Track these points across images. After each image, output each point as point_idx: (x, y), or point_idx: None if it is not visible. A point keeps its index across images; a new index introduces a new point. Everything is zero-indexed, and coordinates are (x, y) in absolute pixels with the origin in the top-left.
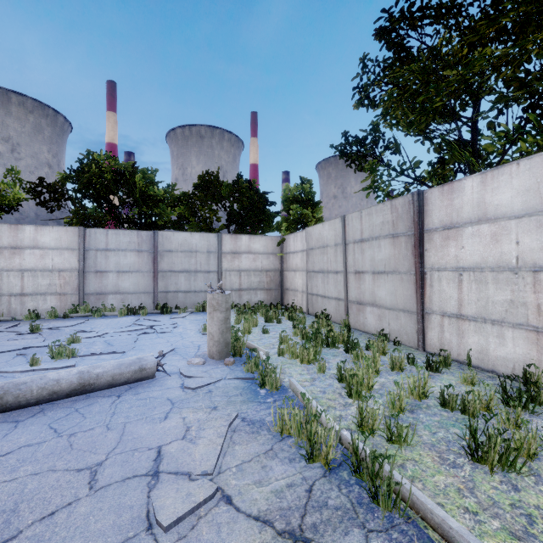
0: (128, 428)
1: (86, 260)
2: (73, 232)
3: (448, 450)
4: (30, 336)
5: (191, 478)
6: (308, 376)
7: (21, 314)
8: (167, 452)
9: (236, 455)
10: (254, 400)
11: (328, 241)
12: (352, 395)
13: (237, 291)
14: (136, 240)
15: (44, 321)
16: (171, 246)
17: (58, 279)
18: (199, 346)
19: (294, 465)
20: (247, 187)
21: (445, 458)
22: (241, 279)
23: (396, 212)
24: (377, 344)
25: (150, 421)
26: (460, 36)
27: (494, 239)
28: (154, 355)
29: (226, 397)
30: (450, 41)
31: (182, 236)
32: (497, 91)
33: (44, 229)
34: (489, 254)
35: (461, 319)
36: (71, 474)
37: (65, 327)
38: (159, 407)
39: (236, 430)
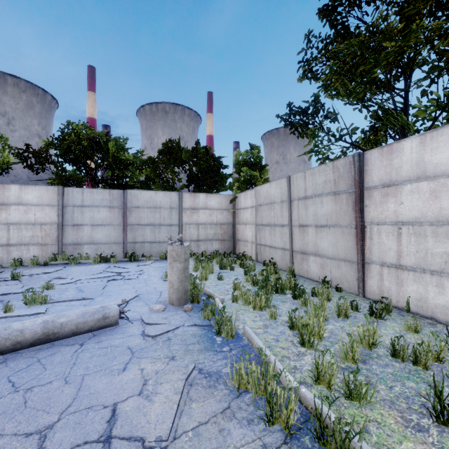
0: (86, 382)
1: (65, 214)
2: (53, 191)
3: (409, 409)
4: (11, 282)
5: (144, 445)
6: (261, 322)
7: (7, 262)
8: (122, 411)
9: (192, 415)
10: (211, 349)
11: (275, 198)
12: (304, 344)
13: (195, 241)
14: (108, 198)
15: (27, 268)
16: (139, 203)
17: (39, 231)
18: (161, 292)
19: (253, 428)
20: (204, 153)
21: (407, 419)
22: (199, 231)
23: (338, 172)
24: (322, 291)
25: (109, 373)
26: (395, 13)
27: (433, 195)
28: (120, 302)
29: (184, 345)
30: (386, 18)
31: (148, 194)
32: (432, 61)
33: (27, 188)
34: (428, 209)
35: (400, 269)
36: (18, 440)
37: (44, 274)
38: (118, 357)
39: (193, 384)
